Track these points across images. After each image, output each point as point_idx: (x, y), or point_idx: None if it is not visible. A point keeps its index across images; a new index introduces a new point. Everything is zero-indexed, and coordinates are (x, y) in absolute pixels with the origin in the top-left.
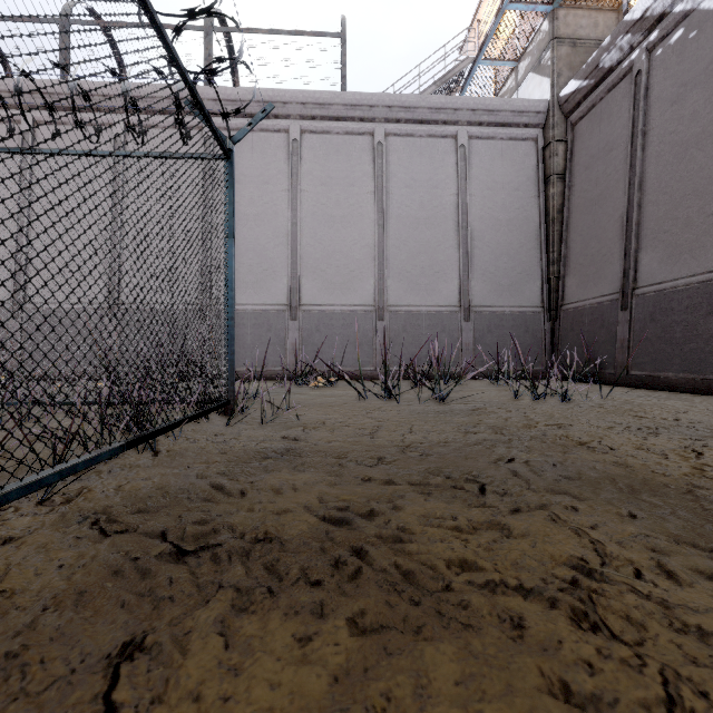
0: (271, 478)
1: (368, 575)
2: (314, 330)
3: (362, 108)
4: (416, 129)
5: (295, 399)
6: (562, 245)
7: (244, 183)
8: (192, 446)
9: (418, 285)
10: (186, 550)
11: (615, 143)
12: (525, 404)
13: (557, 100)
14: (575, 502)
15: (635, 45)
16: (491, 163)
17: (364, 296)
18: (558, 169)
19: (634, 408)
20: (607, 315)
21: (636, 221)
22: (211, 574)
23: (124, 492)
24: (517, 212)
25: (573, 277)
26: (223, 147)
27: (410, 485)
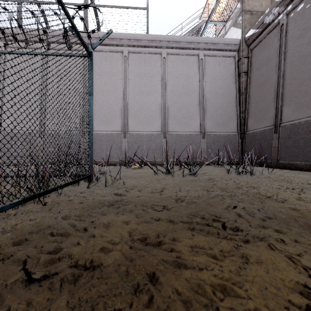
0: (103, 219)
1: (157, 303)
2: (134, 142)
3: (156, 42)
4: (180, 52)
5: (124, 174)
6: (246, 104)
7: (102, 75)
8: (66, 199)
9: (181, 122)
10: (33, 279)
11: (271, 57)
12: (233, 176)
13: (244, 39)
14: (281, 236)
15: (280, 12)
16: (214, 67)
17: (157, 127)
18: (244, 70)
19: (285, 178)
20: (268, 136)
21: (281, 92)
22: (43, 303)
23: (14, 230)
24: (226, 89)
25: (251, 119)
26: (87, 50)
27: (182, 223)
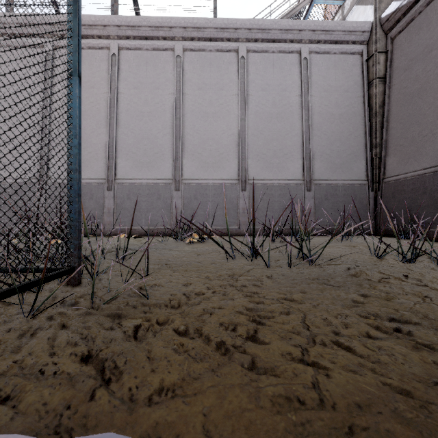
0: None
1: None
2: (193, 198)
3: (229, 30)
4: (269, 47)
5: (166, 257)
6: (383, 132)
7: (141, 88)
8: None
9: (271, 164)
10: None
11: (435, 44)
12: (399, 267)
13: (379, 21)
14: None
15: None
16: (327, 71)
17: (231, 173)
18: (380, 74)
19: None
20: (430, 184)
21: None
22: None
23: None
24: (347, 108)
25: (393, 156)
26: None
27: None
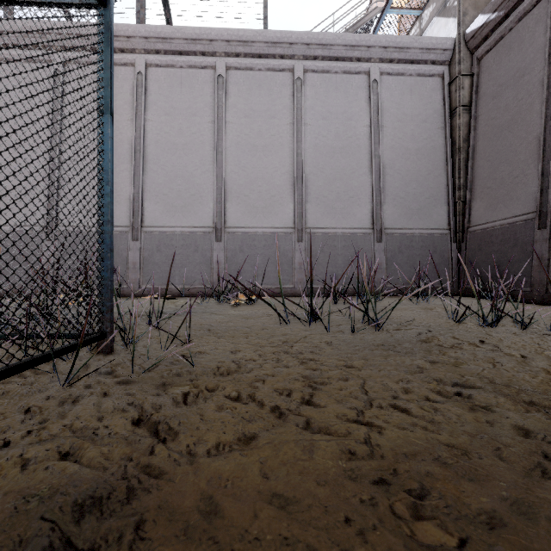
0: None
1: None
2: (238, 250)
3: (282, 45)
4: (332, 66)
5: (208, 322)
6: (468, 171)
7: (173, 115)
8: None
9: (334, 209)
10: None
11: (527, 68)
12: (478, 331)
13: (463, 37)
14: None
15: None
16: (401, 97)
17: (284, 219)
18: (464, 102)
19: None
20: (521, 235)
21: None
22: None
23: None
24: (425, 142)
25: (480, 201)
26: None
27: None
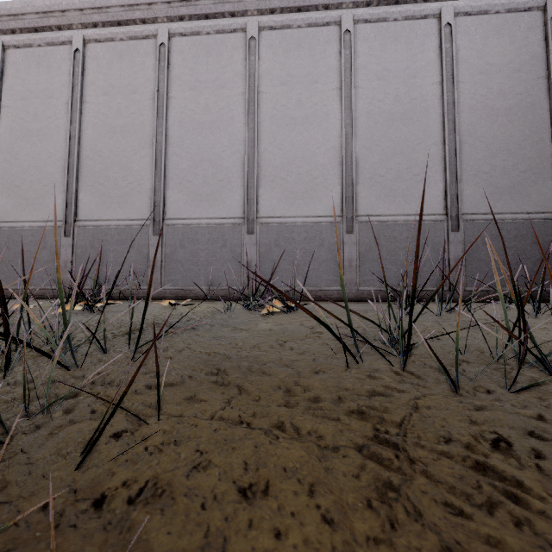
0: None
1: None
2: (273, 245)
3: None
4: (389, 11)
5: (223, 347)
6: None
7: (199, 89)
8: None
9: (393, 191)
10: None
11: None
12: None
13: None
14: None
15: None
16: (484, 42)
17: (330, 206)
18: None
19: None
20: None
21: None
22: None
23: None
24: (519, 97)
25: None
26: None
27: None
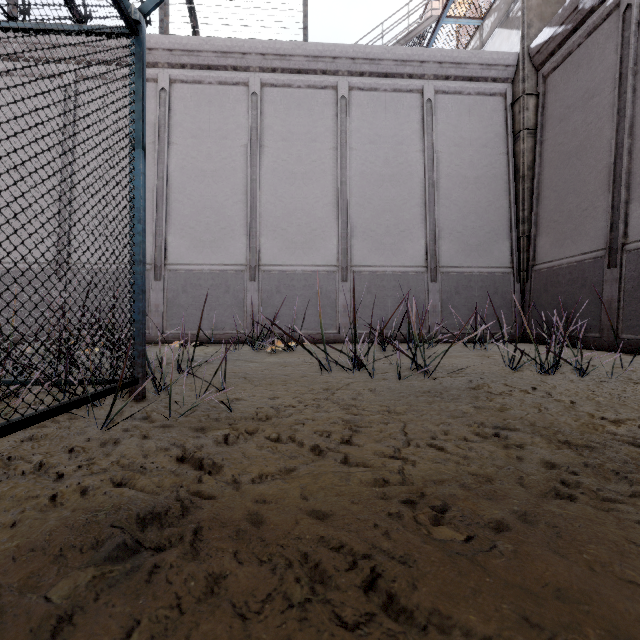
0: None
1: None
2: (274, 291)
3: (325, 60)
4: (380, 83)
5: (243, 370)
6: (533, 203)
7: (201, 138)
8: None
9: (383, 245)
10: None
11: (597, 88)
12: (533, 379)
13: (527, 52)
14: None
15: None
16: (458, 118)
17: (327, 256)
18: (529, 124)
19: None
20: (590, 274)
21: (626, 169)
22: None
23: None
24: (485, 169)
25: (546, 236)
26: (120, 7)
27: None
